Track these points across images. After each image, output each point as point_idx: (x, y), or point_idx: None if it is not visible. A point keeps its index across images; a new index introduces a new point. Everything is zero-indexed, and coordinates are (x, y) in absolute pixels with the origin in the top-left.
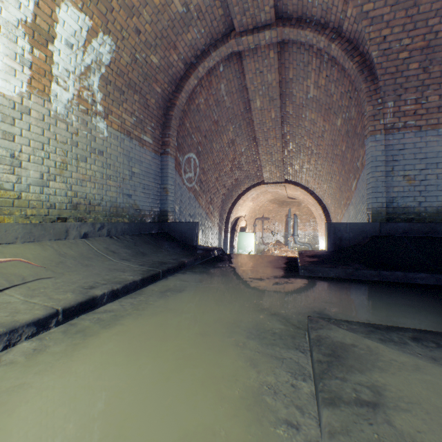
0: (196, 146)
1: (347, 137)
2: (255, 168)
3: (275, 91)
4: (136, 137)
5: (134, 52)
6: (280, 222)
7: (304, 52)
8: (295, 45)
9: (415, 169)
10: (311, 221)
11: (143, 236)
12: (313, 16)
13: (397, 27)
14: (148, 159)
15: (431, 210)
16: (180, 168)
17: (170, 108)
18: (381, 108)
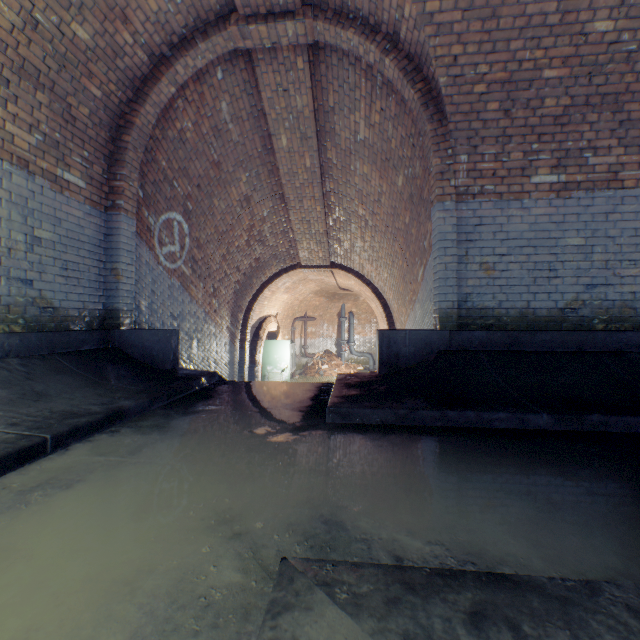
0: (183, 201)
1: (411, 204)
2: (287, 244)
3: (310, 125)
4: (44, 171)
5: (29, 6)
6: (331, 324)
7: (349, 68)
8: (336, 54)
9: (495, 254)
10: (372, 322)
11: (57, 358)
12: (359, 11)
13: (472, 45)
14: (75, 215)
15: (514, 313)
16: (151, 237)
17: (124, 129)
18: (452, 163)
